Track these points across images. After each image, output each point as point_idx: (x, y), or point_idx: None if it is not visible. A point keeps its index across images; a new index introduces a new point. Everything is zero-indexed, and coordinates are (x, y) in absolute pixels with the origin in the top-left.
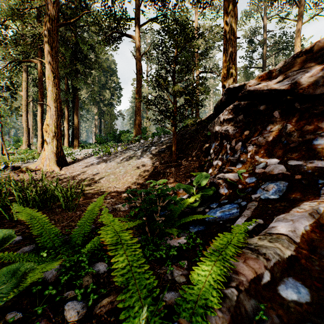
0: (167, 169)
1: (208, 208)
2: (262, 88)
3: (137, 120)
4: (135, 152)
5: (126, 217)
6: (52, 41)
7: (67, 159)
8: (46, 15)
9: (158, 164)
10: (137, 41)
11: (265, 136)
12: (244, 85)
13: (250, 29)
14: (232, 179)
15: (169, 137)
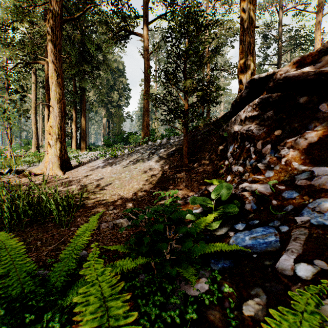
0: (177, 175)
1: (232, 230)
2: (307, 73)
3: (146, 121)
4: (143, 155)
5: (125, 245)
6: (56, 39)
7: (73, 162)
8: (49, 11)
9: (167, 169)
10: (145, 39)
11: (307, 137)
12: (274, 74)
13: (264, 24)
14: (262, 192)
15: (179, 139)
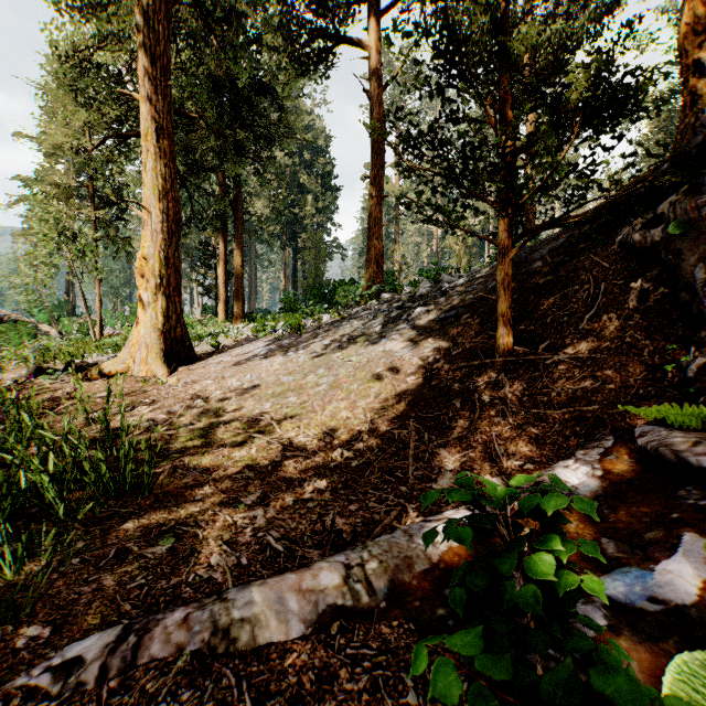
0: (477, 381)
1: None
2: None
3: (374, 249)
4: (367, 324)
5: None
6: (156, 42)
7: (204, 346)
8: None
9: (441, 361)
10: (373, 54)
11: None
12: None
13: None
14: None
15: (469, 278)
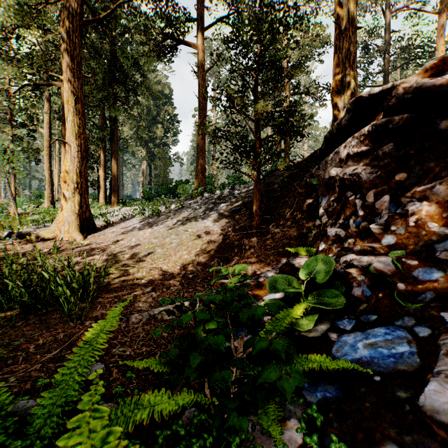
0: (245, 240)
1: (334, 330)
2: None
3: (200, 165)
4: (196, 211)
5: (163, 357)
6: (74, 48)
7: (98, 221)
8: (65, 10)
9: (231, 232)
10: (200, 51)
11: None
12: (393, 88)
13: (365, 30)
14: (381, 270)
15: (248, 189)
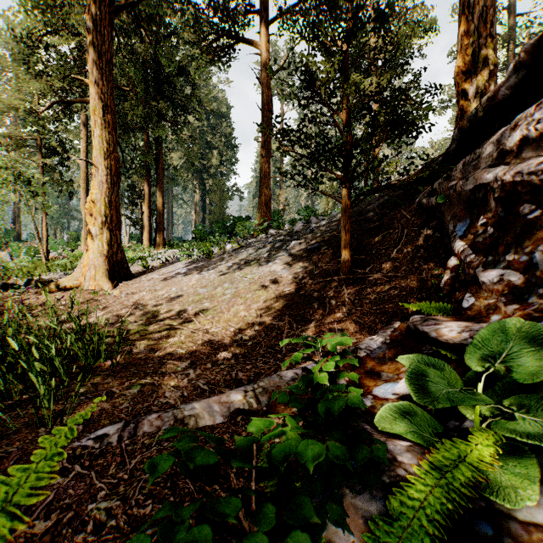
0: (328, 290)
1: None
2: None
3: (264, 195)
4: (258, 252)
5: None
6: (102, 42)
7: (136, 266)
8: None
9: (307, 278)
10: (263, 51)
11: None
12: None
13: None
14: None
15: (328, 220)
